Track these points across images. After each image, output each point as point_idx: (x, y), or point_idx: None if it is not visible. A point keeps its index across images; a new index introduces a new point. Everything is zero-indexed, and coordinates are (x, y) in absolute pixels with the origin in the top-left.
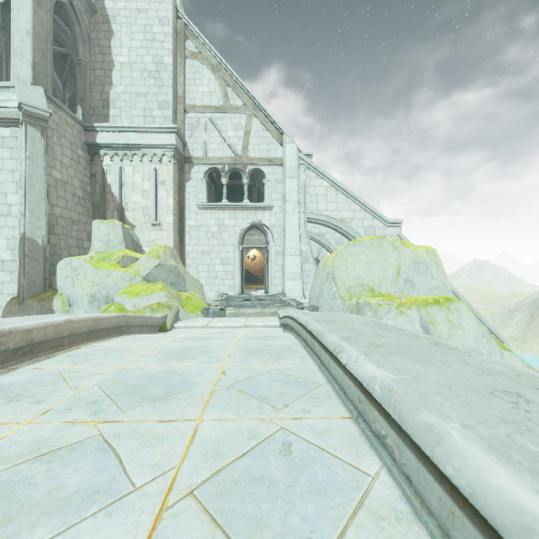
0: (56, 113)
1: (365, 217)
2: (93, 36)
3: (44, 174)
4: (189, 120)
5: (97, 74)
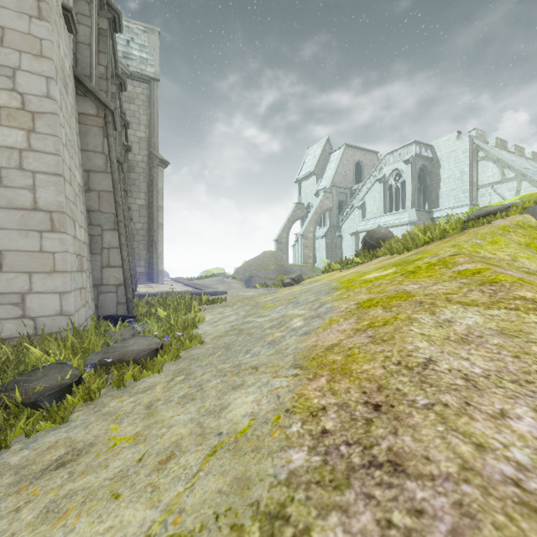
0: (418, 213)
1: None
2: (432, 170)
3: None
4: (480, 192)
5: (433, 186)
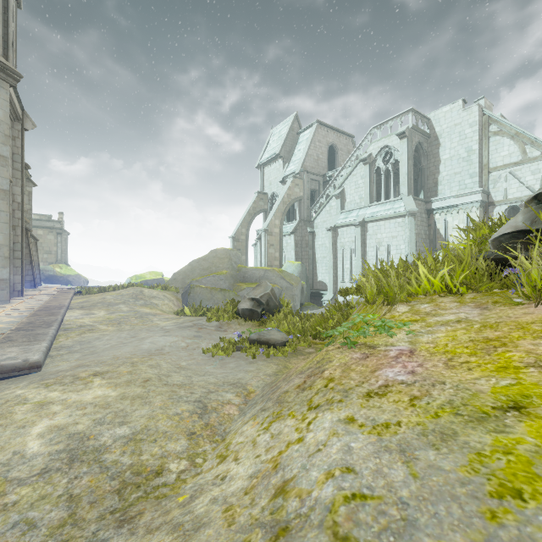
0: (415, 203)
1: None
2: (429, 150)
3: (415, 235)
4: (492, 177)
5: (430, 170)
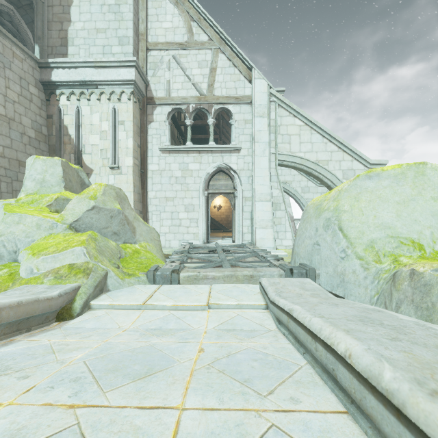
0: None
1: (344, 159)
2: None
3: None
4: (152, 58)
5: (55, 11)
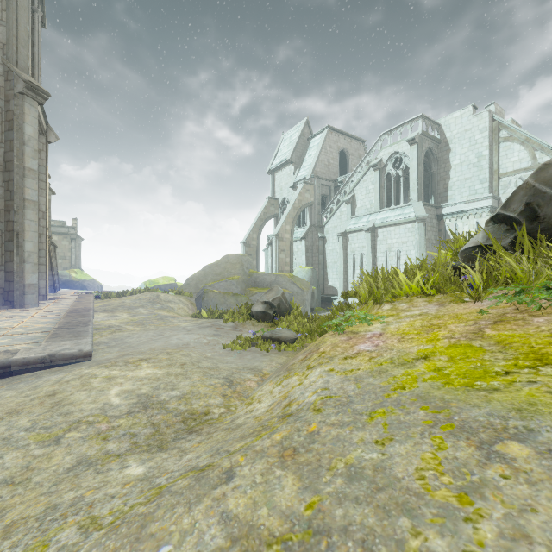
0: (425, 208)
1: None
2: (439, 156)
3: (424, 241)
4: (502, 182)
5: (441, 175)
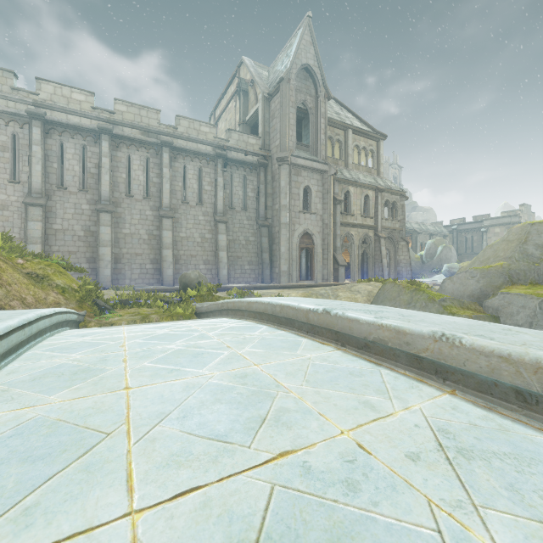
0: None
1: None
2: None
3: None
4: None
5: None
